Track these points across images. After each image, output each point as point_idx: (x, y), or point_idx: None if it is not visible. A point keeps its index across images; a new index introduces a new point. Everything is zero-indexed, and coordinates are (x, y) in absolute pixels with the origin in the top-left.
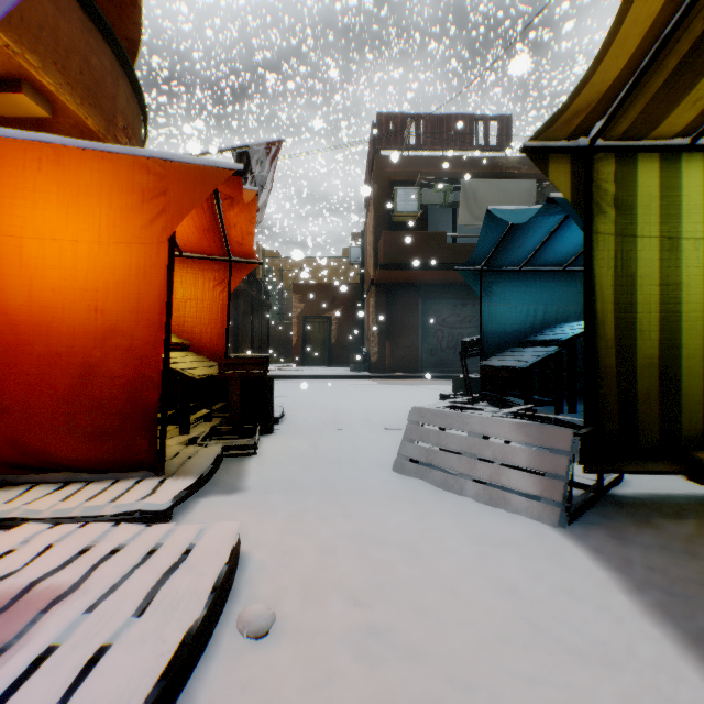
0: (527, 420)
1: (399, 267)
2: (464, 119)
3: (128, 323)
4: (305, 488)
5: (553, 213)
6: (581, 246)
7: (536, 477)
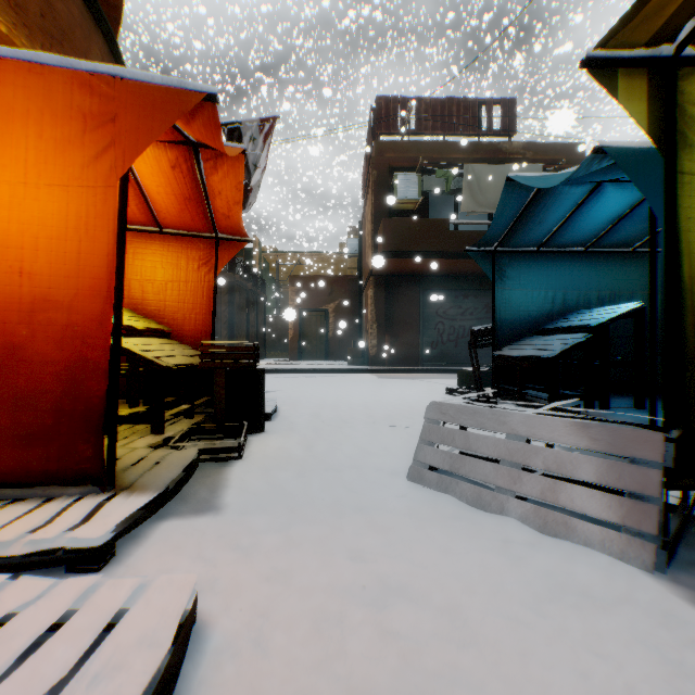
0: (577, 418)
1: (400, 256)
2: (467, 103)
3: (64, 292)
4: (298, 506)
5: (586, 179)
6: (608, 223)
7: (611, 498)
